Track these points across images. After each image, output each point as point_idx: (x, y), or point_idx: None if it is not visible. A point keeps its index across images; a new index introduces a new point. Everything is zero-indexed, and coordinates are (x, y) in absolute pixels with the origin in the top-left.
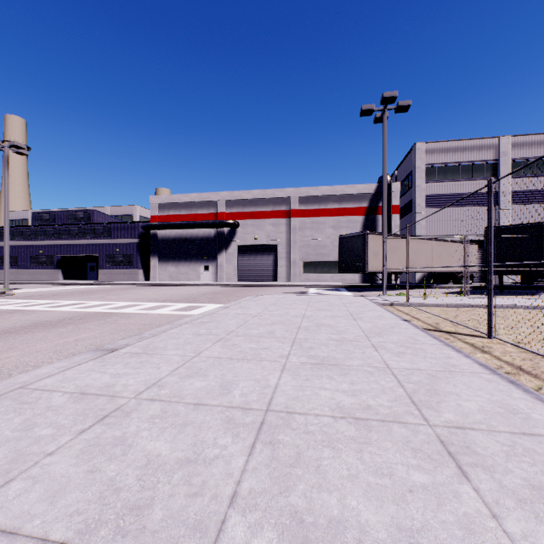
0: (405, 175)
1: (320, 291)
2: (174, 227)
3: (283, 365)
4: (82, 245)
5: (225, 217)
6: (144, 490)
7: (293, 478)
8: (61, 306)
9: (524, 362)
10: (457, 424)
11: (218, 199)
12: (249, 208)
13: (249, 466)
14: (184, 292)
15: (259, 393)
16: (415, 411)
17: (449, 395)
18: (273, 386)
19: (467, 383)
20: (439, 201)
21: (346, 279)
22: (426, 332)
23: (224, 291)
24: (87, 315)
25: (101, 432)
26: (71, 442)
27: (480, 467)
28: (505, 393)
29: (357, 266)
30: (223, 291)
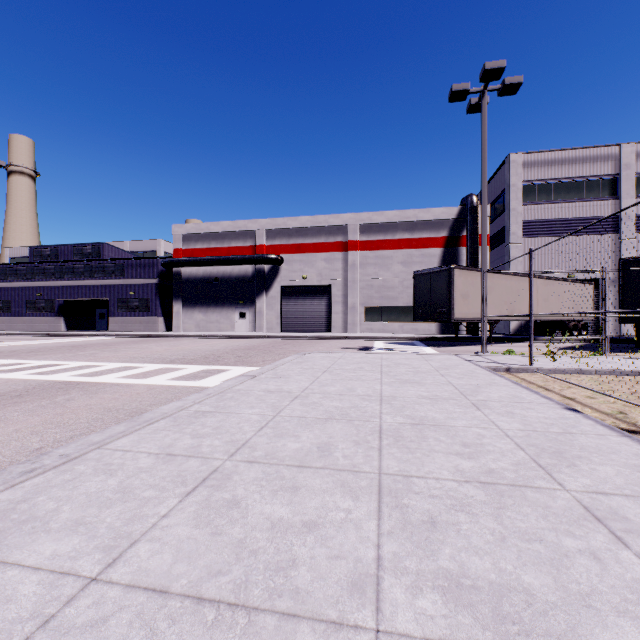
0: (495, 197)
1: (389, 345)
2: (202, 263)
3: None
4: (89, 286)
5: (266, 250)
6: None
7: None
8: (17, 370)
9: None
10: None
11: (256, 228)
12: (296, 239)
13: None
14: (207, 347)
15: None
16: None
17: None
18: None
19: None
20: (540, 228)
21: (419, 329)
22: None
23: (262, 345)
24: (34, 388)
25: None
26: None
27: None
28: None
29: (439, 312)
30: (261, 345)
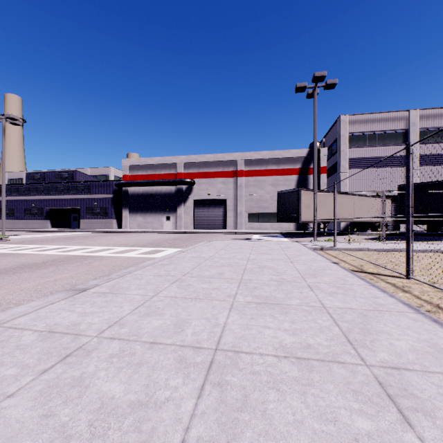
0: (332, 142)
1: (262, 237)
2: (142, 185)
3: (231, 304)
4: (67, 199)
5: (184, 176)
6: (94, 438)
7: (240, 424)
8: (47, 250)
9: (441, 301)
10: (392, 364)
11: (177, 162)
12: (203, 169)
13: (198, 410)
14: (149, 238)
15: (209, 332)
16: (351, 351)
17: (381, 334)
18: (222, 324)
19: (396, 322)
20: (359, 163)
21: (283, 227)
22: (353, 274)
23: (183, 237)
24: (67, 258)
25: (61, 372)
26: (32, 383)
27: (421, 411)
28: (431, 332)
29: (292, 217)
30: (182, 237)
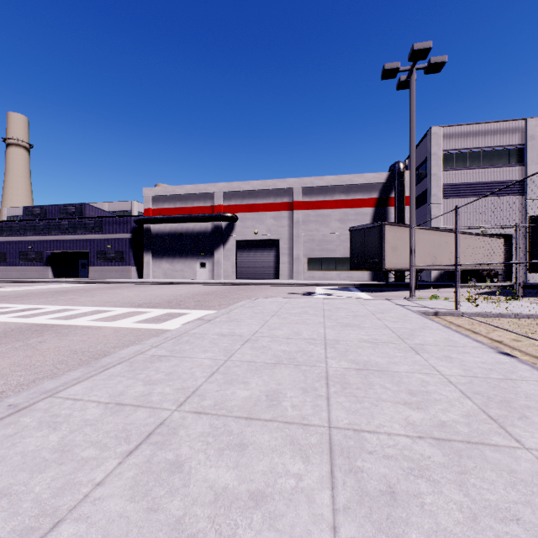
0: (418, 164)
1: (329, 291)
2: (168, 221)
3: None
4: (73, 240)
5: (223, 210)
6: None
7: None
8: (2, 313)
9: None
10: None
11: (215, 191)
12: (248, 200)
13: None
14: (171, 293)
15: None
16: None
17: None
18: None
19: None
20: (457, 190)
21: (354, 276)
22: None
23: (219, 290)
24: (12, 331)
25: None
26: None
27: None
28: None
29: (372, 262)
30: (218, 290)
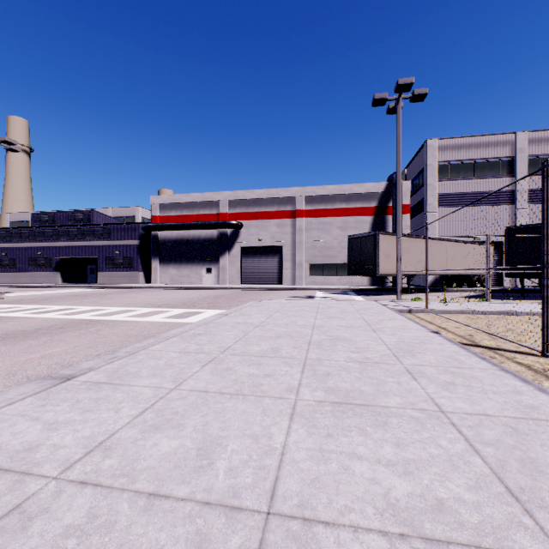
0: (416, 173)
1: (328, 294)
2: (175, 228)
3: (292, 405)
4: (82, 247)
5: (228, 217)
6: None
7: None
8: (46, 312)
9: None
10: None
11: (220, 199)
12: (253, 208)
13: None
14: (183, 296)
15: (257, 468)
16: (525, 519)
17: None
18: (278, 450)
19: None
20: (451, 200)
21: (354, 282)
22: (467, 350)
23: (226, 294)
24: (69, 323)
25: None
26: None
27: None
28: None
29: (367, 268)
30: (226, 294)
